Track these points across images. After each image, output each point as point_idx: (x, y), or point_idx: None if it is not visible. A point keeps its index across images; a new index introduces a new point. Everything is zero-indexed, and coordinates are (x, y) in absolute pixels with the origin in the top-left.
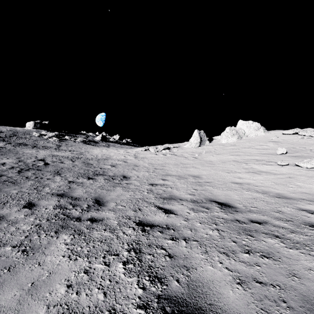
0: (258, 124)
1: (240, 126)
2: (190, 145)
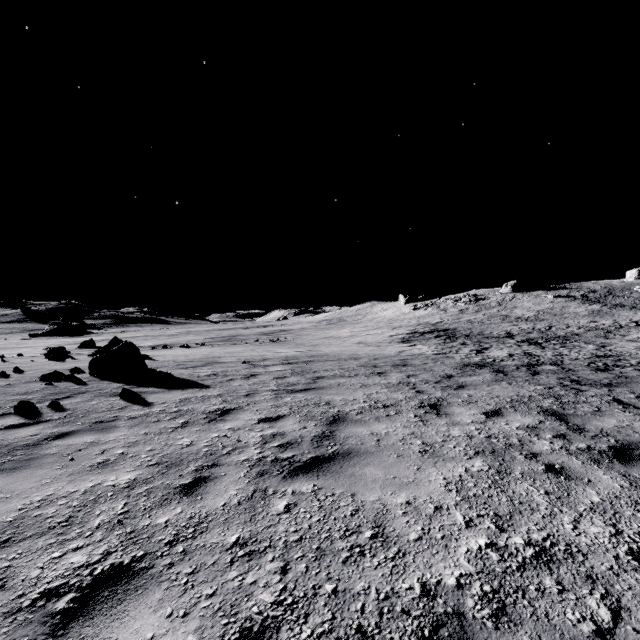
0: None
1: None
2: None
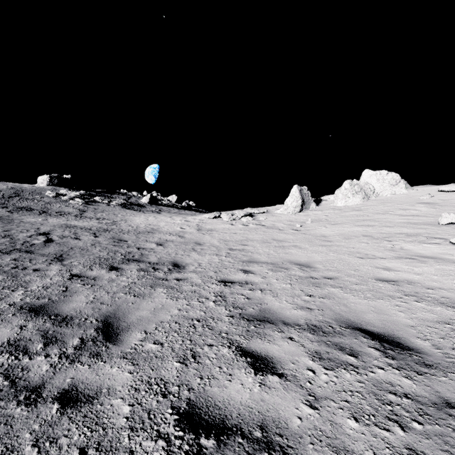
0: (396, 176)
1: (366, 179)
2: (285, 210)
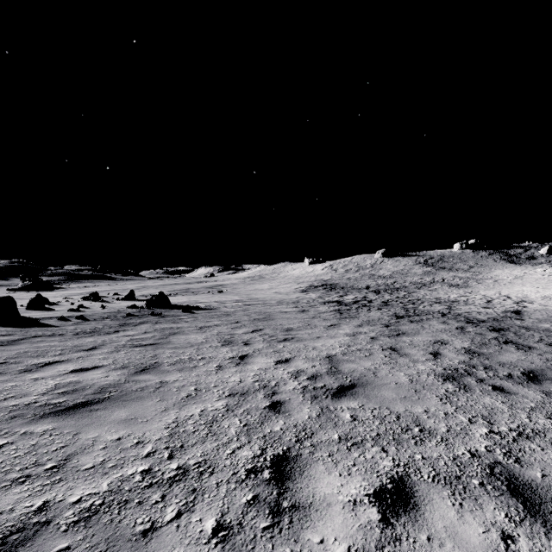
0: None
1: None
2: None
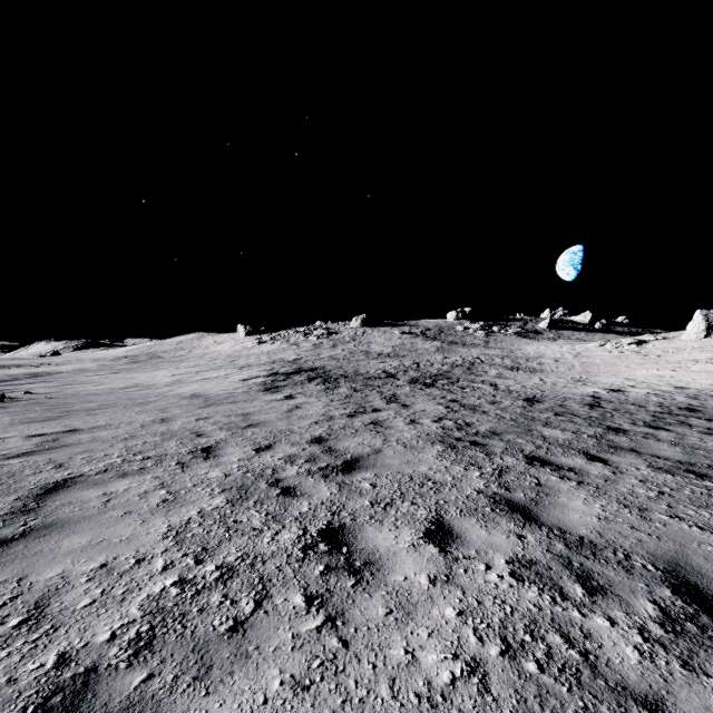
0: None
1: None
2: (687, 336)
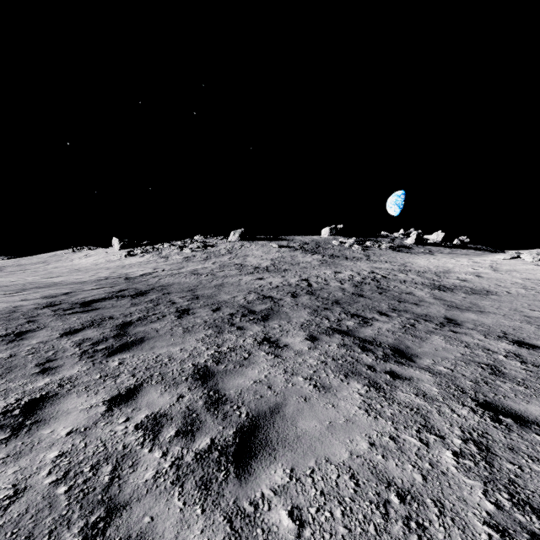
0: None
1: None
2: None
